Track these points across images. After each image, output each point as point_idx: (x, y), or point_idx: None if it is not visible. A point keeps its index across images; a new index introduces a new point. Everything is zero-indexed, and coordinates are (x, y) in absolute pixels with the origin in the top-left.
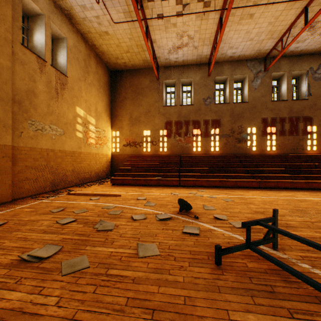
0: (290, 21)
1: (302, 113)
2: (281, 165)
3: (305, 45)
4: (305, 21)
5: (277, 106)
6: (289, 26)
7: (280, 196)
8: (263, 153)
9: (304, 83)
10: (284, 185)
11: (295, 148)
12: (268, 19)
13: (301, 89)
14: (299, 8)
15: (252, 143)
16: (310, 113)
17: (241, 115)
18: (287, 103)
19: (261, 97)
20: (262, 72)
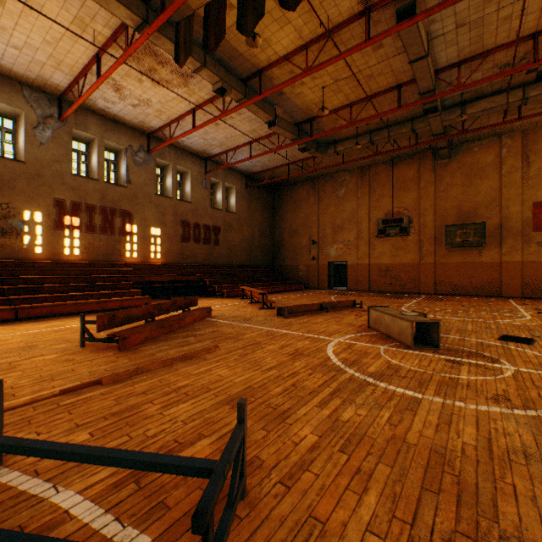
0: (84, 62)
1: (120, 204)
2: (79, 279)
3: (120, 111)
4: (98, 74)
5: (83, 184)
6: (85, 68)
7: (35, 330)
8: (57, 259)
9: (124, 163)
10: (66, 309)
11: (111, 253)
12: (41, 32)
13: (121, 170)
14: (89, 49)
15: (34, 239)
16: (131, 207)
17: (10, 183)
18: (99, 185)
19: (54, 161)
20: (55, 120)
